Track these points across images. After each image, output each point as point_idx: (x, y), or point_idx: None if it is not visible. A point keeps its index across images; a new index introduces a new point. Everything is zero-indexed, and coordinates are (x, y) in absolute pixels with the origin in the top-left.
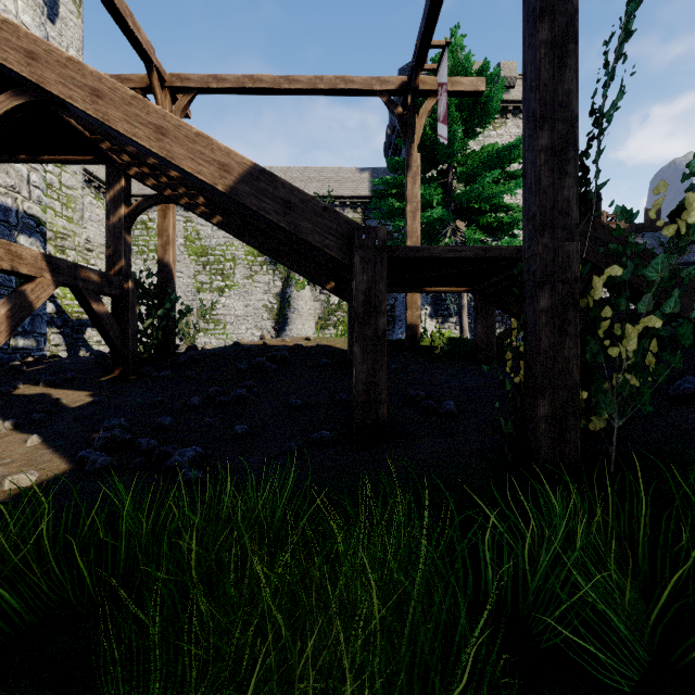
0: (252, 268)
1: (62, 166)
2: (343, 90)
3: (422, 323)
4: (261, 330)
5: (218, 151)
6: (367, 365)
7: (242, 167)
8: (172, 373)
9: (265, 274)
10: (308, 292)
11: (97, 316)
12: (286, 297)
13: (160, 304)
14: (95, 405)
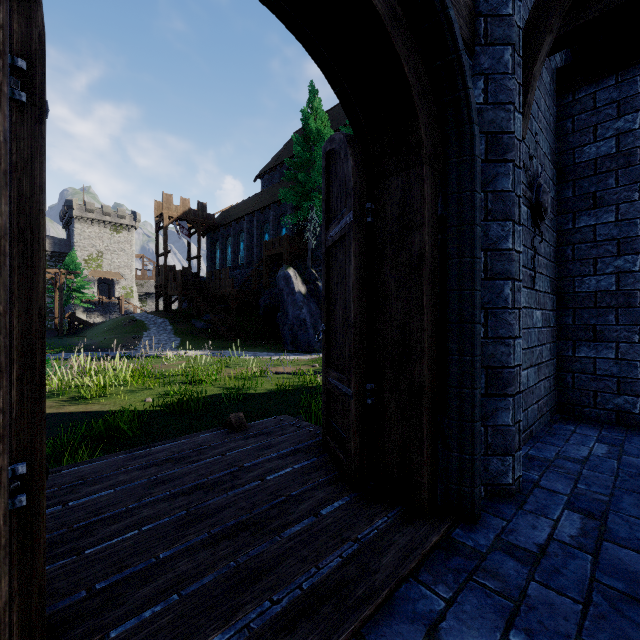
0: None
1: None
2: None
3: (79, 314)
4: None
5: None
6: None
7: None
8: None
9: None
10: None
11: None
12: None
13: None
14: None
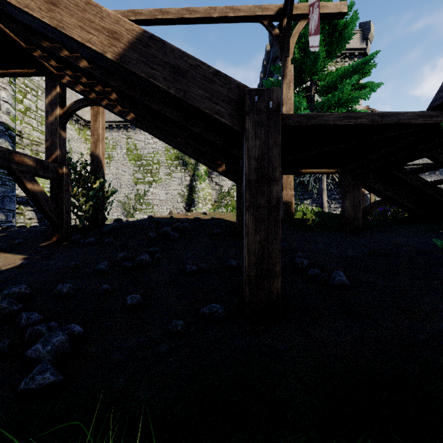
0: (170, 168)
1: (38, 96)
2: (232, 17)
3: None
4: (176, 209)
5: (107, 18)
6: (260, 236)
7: (131, 34)
8: (96, 239)
9: (179, 172)
10: (208, 184)
11: (32, 194)
12: (192, 187)
13: (92, 187)
14: (20, 268)
